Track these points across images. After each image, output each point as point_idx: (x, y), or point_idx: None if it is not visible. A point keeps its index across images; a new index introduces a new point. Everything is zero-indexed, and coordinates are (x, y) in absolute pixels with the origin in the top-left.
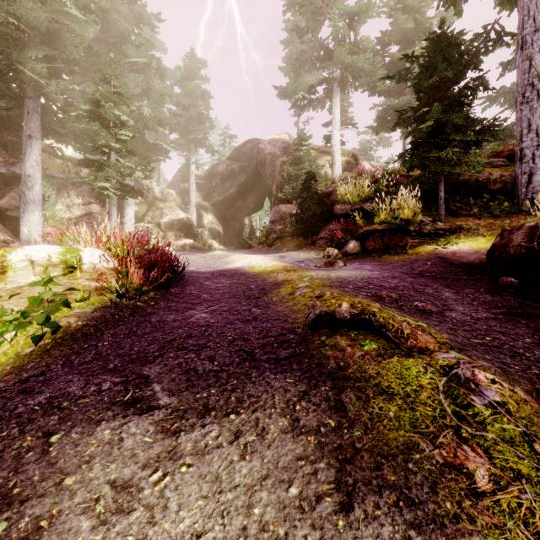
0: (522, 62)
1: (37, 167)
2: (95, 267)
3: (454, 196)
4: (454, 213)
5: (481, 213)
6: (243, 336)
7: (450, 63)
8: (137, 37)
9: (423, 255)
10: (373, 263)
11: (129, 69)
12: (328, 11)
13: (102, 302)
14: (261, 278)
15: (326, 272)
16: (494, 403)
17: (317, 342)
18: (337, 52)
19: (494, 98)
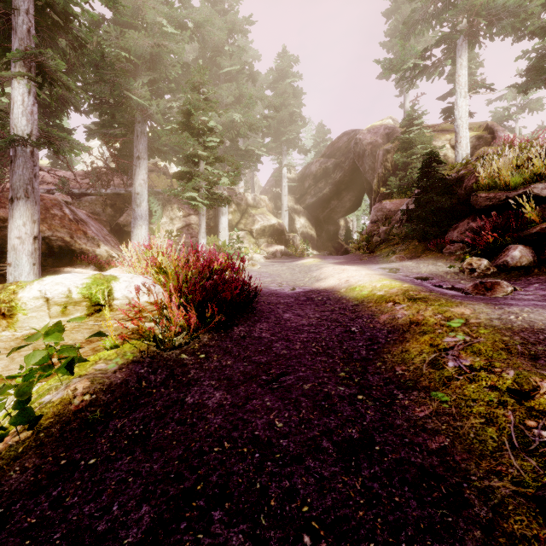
0: None
1: (144, 185)
2: (131, 303)
3: None
4: None
5: None
6: (341, 541)
7: None
8: (231, 47)
9: None
10: None
11: (223, 80)
12: None
13: (136, 352)
14: (366, 312)
15: (492, 311)
16: None
17: None
18: None
19: None
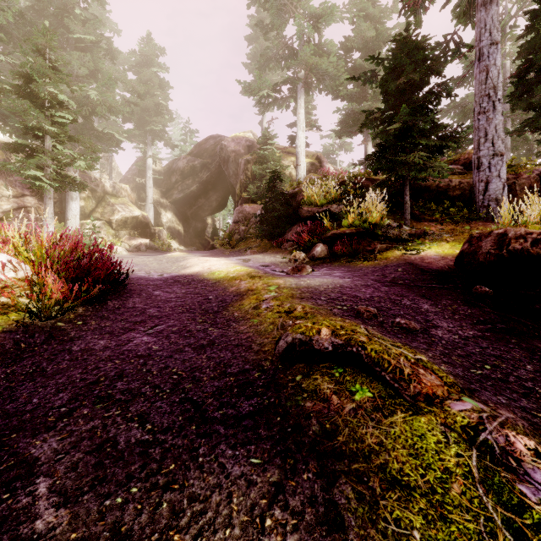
0: (480, 73)
1: None
2: None
3: (417, 201)
4: (417, 218)
5: (442, 219)
6: (193, 373)
7: (416, 67)
8: (84, 11)
9: (393, 260)
10: (342, 269)
11: (73, 46)
12: (293, 9)
13: (5, 324)
14: (221, 287)
15: (294, 280)
16: None
17: (291, 386)
18: (302, 52)
19: (445, 111)
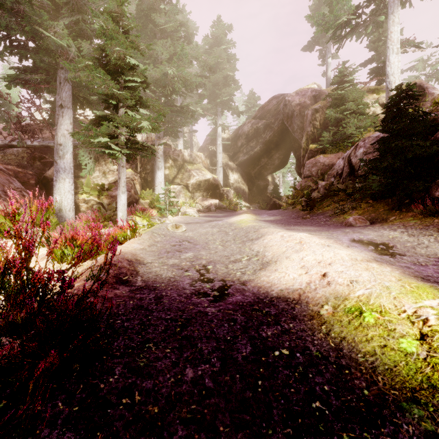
0: None
1: (68, 136)
2: None
3: None
4: None
5: None
6: None
7: None
8: (166, 6)
9: None
10: None
11: (159, 39)
12: None
13: None
14: None
15: None
16: None
17: None
18: None
19: None
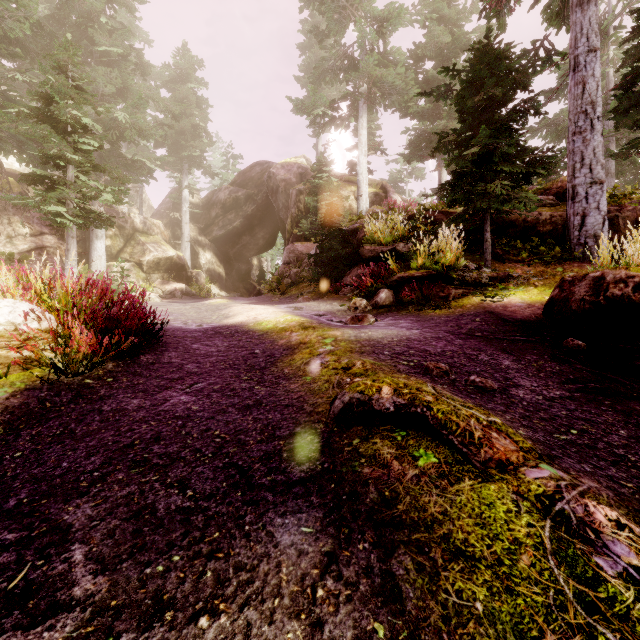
0: (575, 85)
1: None
2: (17, 329)
3: (499, 238)
4: (500, 259)
5: (530, 259)
6: (238, 436)
7: (498, 80)
8: (110, 20)
9: (470, 308)
10: (410, 318)
11: (98, 61)
12: (353, 12)
13: (28, 381)
14: (269, 339)
15: (353, 332)
16: (634, 572)
17: (348, 450)
18: (364, 63)
19: (535, 129)
